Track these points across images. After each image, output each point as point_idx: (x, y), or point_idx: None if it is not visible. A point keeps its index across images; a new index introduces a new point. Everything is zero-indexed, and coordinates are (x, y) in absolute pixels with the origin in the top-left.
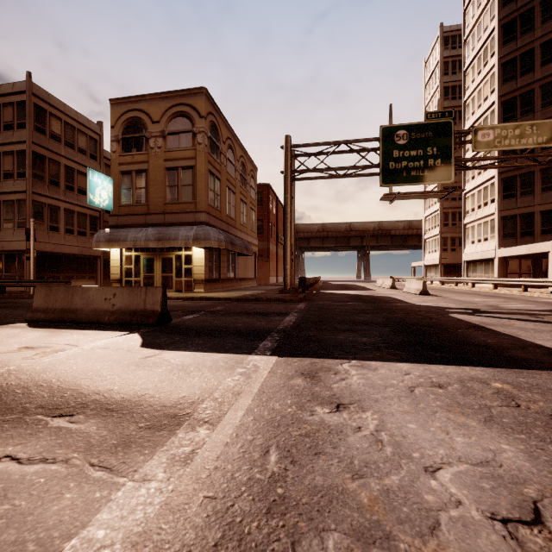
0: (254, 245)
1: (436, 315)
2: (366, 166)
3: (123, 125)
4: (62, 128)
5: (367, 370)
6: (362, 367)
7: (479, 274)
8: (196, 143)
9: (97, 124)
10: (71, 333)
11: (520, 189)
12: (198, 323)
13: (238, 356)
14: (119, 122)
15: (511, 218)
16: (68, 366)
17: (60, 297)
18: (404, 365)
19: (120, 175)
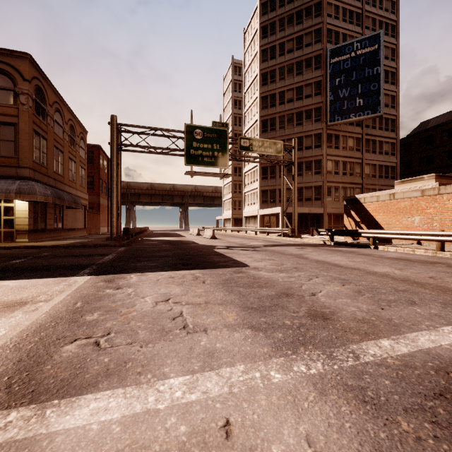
0: (84, 199)
1: (207, 250)
2: (175, 149)
3: None
4: None
5: (143, 276)
6: (141, 275)
7: (251, 225)
8: (18, 103)
9: None
10: None
11: (270, 174)
12: (27, 264)
13: (64, 278)
14: None
15: (266, 191)
16: None
17: None
18: (164, 272)
19: None
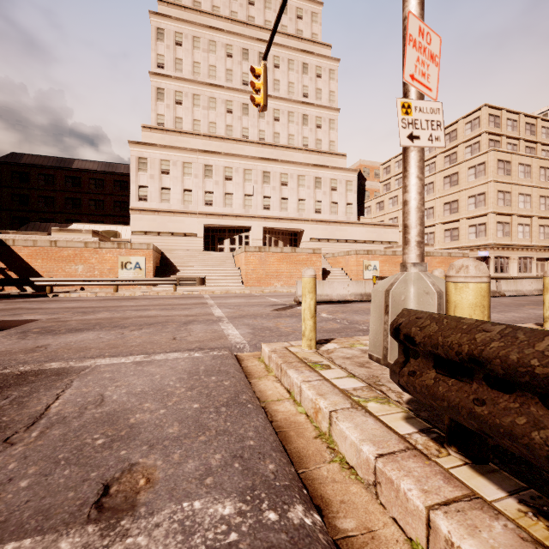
0: None
1: None
2: None
3: None
4: None
5: None
6: None
7: None
8: None
9: None
10: None
11: None
12: None
13: None
14: None
15: None
16: None
17: None
18: None
19: None
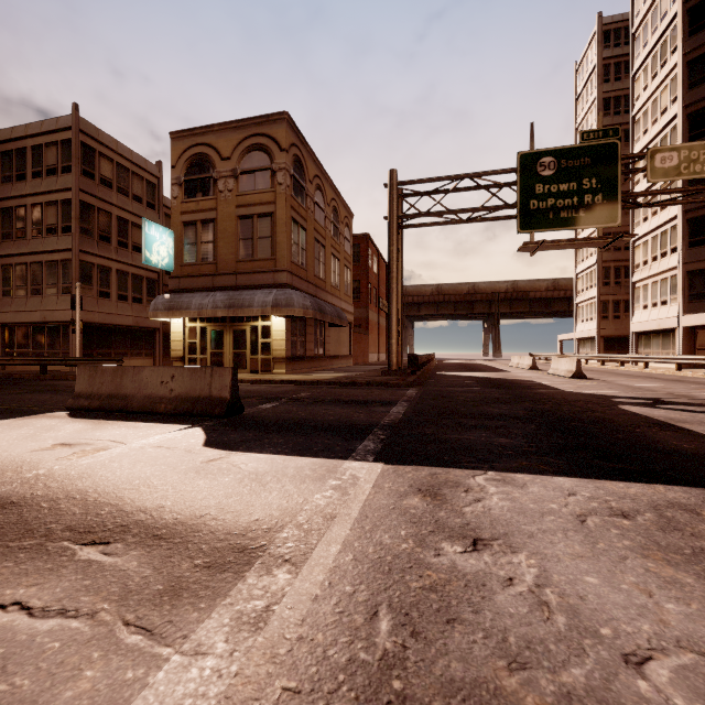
0: (349, 313)
1: (600, 406)
2: (497, 206)
3: (186, 164)
4: (114, 171)
5: (512, 487)
6: (504, 482)
7: (654, 350)
8: (275, 184)
9: (155, 165)
10: (118, 426)
11: None
12: (278, 414)
13: (330, 462)
14: (181, 161)
15: (702, 273)
16: (110, 470)
17: (107, 380)
18: (564, 480)
19: (182, 227)
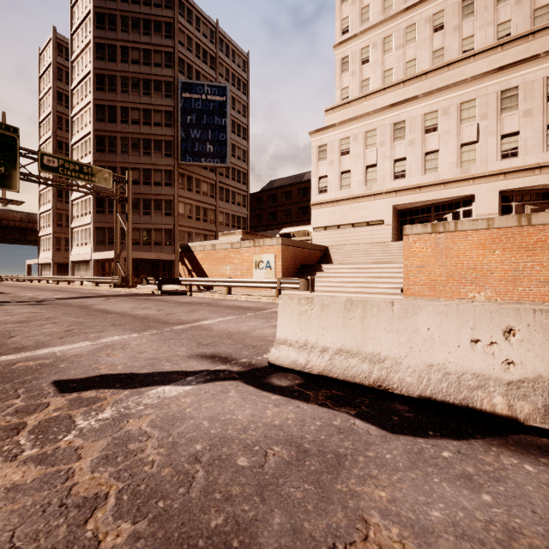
0: None
1: None
2: None
3: None
4: None
5: None
6: None
7: (82, 273)
8: None
9: None
10: None
11: (108, 208)
12: None
13: None
14: None
15: (103, 229)
16: None
17: None
18: None
19: None
